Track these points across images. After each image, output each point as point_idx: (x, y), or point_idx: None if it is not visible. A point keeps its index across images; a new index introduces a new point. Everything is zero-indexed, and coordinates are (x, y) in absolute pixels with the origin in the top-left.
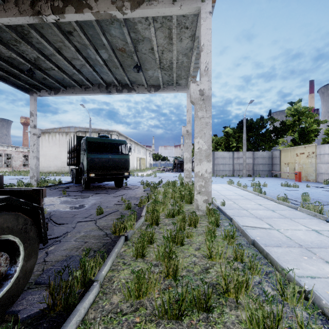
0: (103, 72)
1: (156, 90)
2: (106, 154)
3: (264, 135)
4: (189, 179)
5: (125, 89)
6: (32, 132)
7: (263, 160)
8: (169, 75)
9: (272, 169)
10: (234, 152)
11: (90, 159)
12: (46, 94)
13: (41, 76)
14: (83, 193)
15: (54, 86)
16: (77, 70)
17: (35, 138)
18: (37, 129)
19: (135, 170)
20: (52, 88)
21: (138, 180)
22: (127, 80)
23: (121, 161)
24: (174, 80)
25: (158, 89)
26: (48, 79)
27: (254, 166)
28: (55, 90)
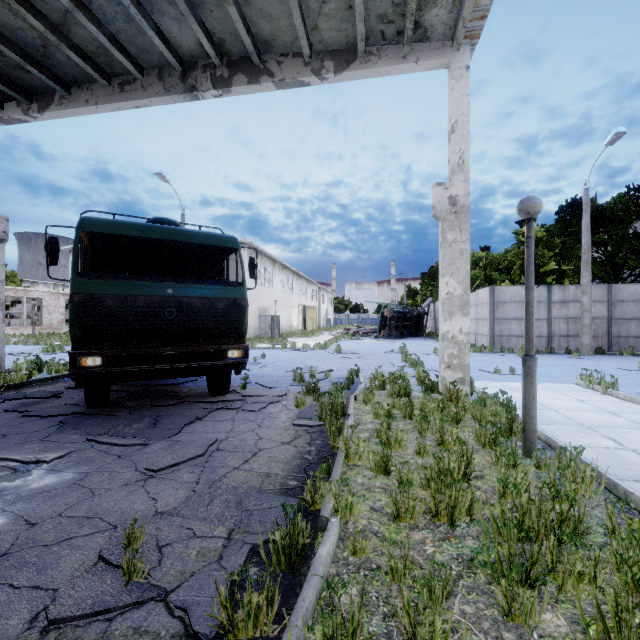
0: None
1: (341, 65)
2: (154, 283)
3: None
4: (460, 373)
5: (239, 73)
6: None
7: None
8: None
9: None
10: (552, 288)
11: (82, 299)
12: (16, 115)
13: None
14: (62, 428)
15: (35, 83)
16: None
17: None
18: None
19: (294, 334)
20: (32, 95)
21: (291, 364)
22: (239, 25)
23: (211, 306)
24: None
25: (347, 61)
26: None
27: (613, 326)
28: (40, 100)
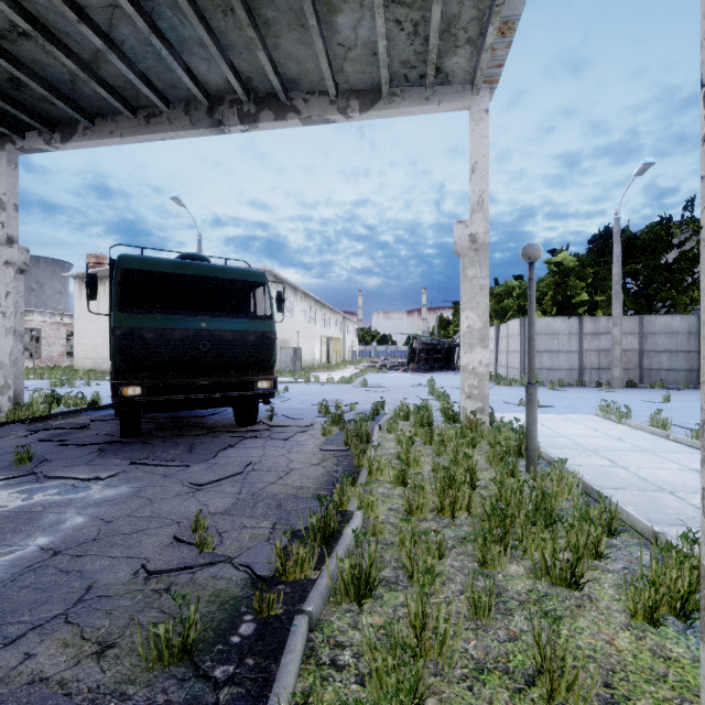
0: (187, 41)
1: (366, 105)
2: (189, 317)
3: (675, 270)
4: (479, 403)
5: (266, 109)
6: (3, 259)
7: (673, 341)
8: (413, 32)
9: (698, 367)
10: (584, 319)
11: (123, 333)
12: (38, 144)
13: (1, 70)
14: (103, 454)
15: (58, 114)
16: (100, 33)
17: (11, 275)
18: (15, 249)
19: (317, 367)
20: (55, 125)
21: (316, 397)
22: (268, 68)
23: (242, 339)
24: (429, 51)
25: (371, 101)
26: (26, 84)
27: (644, 358)
28: (63, 130)
